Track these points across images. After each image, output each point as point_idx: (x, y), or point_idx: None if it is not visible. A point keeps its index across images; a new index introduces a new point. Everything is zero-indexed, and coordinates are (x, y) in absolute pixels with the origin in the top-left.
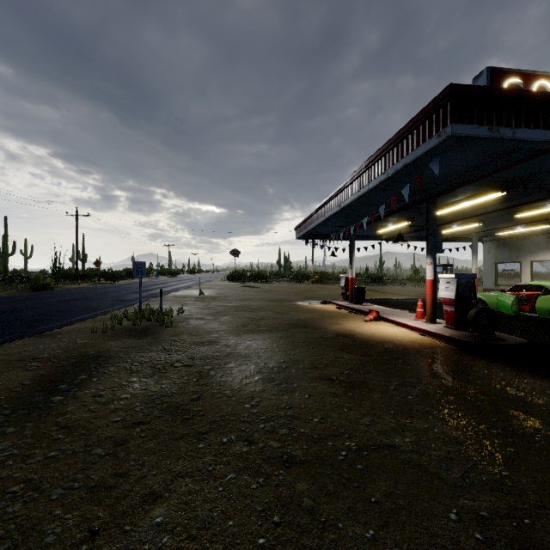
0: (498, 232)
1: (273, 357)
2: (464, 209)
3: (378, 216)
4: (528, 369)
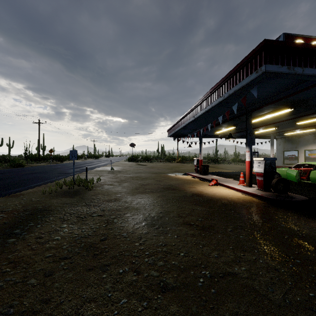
0: (285, 133)
1: (154, 210)
2: (267, 119)
3: (216, 123)
4: (311, 216)
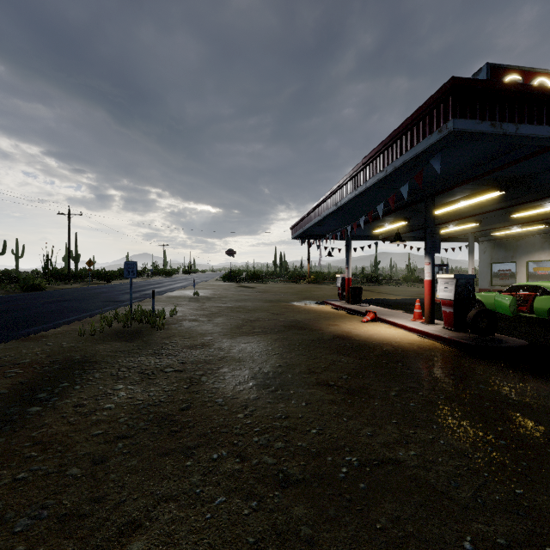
0: (494, 232)
1: (268, 361)
2: (461, 208)
3: (375, 215)
4: (531, 373)
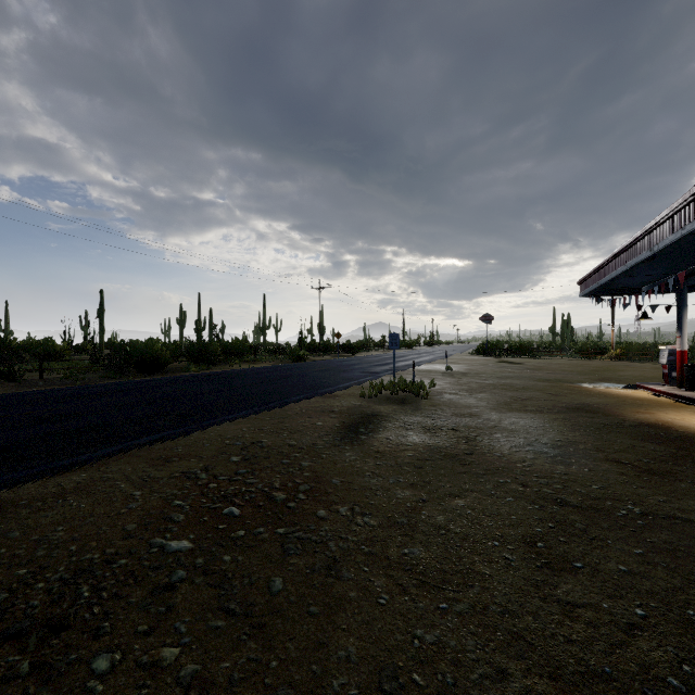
0: None
1: (545, 435)
2: None
3: None
4: None
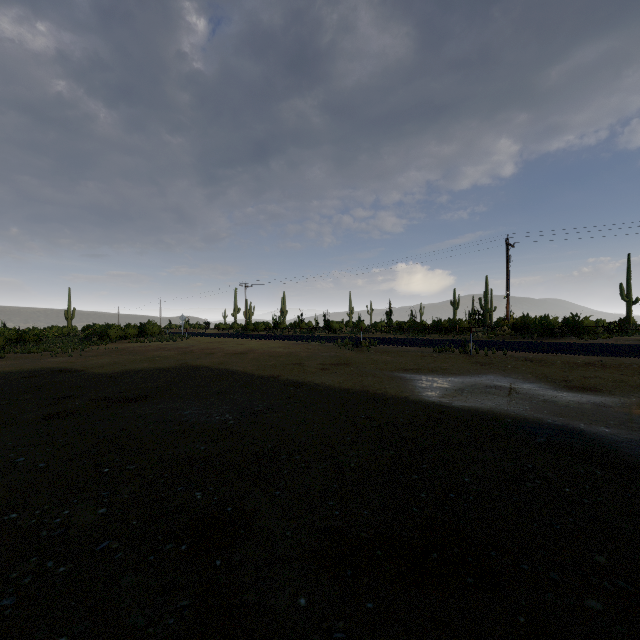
0: None
1: None
2: None
3: None
4: None
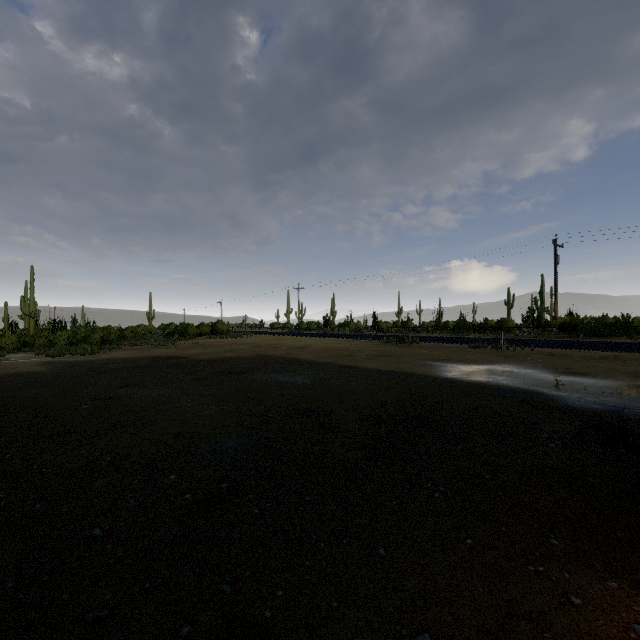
0: None
1: None
2: None
3: None
4: None
